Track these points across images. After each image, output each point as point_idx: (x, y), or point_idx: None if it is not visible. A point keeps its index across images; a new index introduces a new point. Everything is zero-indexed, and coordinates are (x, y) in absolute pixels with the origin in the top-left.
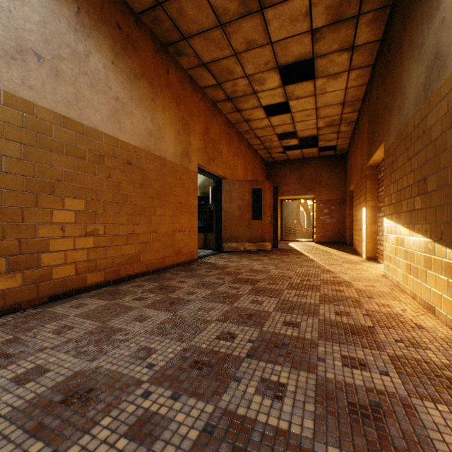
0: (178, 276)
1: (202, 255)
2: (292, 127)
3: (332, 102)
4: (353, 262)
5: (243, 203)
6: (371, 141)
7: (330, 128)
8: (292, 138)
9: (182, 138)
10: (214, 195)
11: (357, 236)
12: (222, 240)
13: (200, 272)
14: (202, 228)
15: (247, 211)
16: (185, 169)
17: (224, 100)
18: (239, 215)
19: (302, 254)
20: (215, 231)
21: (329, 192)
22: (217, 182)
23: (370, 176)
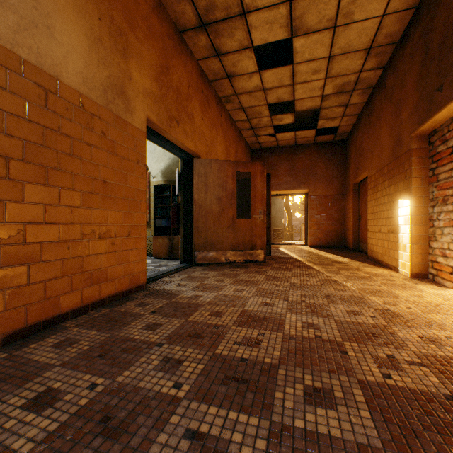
0: (64, 355)
1: (159, 273)
2: (290, 93)
3: (354, 46)
4: (401, 284)
5: (224, 194)
6: (439, 86)
7: (339, 98)
8: (286, 113)
9: (109, 55)
10: (182, 181)
11: (379, 240)
12: (193, 247)
13: (132, 333)
14: (167, 229)
15: (230, 205)
16: (116, 118)
17: (196, 28)
18: (218, 210)
19: (309, 267)
20: (184, 234)
21: (326, 186)
22: (187, 162)
23: (417, 151)
